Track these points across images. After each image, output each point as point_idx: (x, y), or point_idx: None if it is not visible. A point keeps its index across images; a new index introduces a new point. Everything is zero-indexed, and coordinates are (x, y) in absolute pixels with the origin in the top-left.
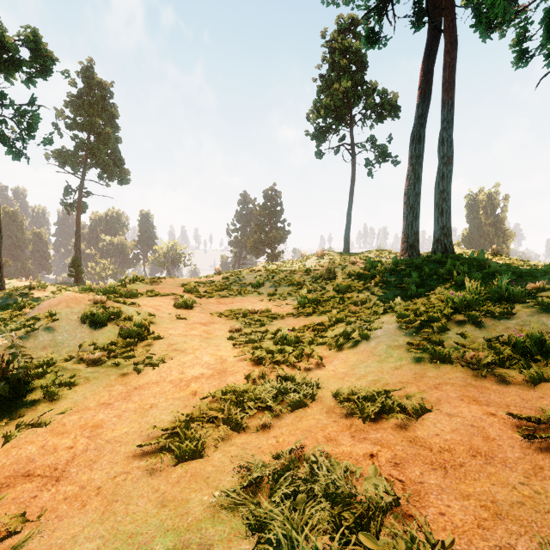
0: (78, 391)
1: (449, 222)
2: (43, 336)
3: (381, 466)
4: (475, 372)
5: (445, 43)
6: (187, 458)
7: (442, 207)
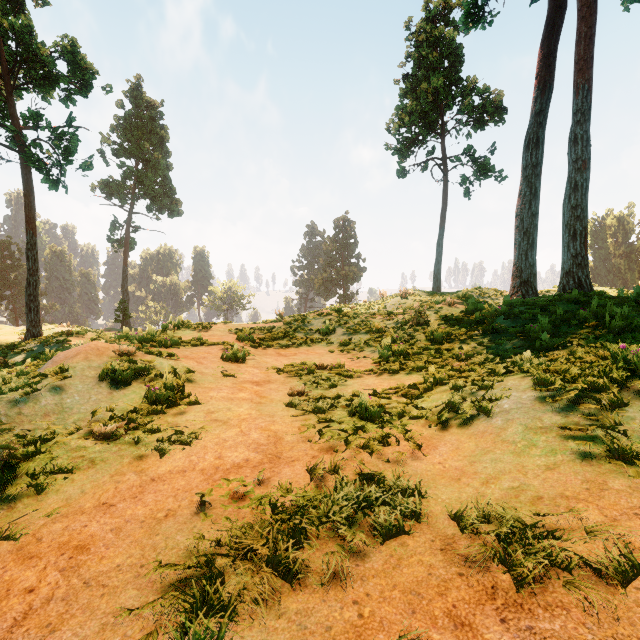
0: (76, 480)
1: (585, 248)
2: (47, 398)
3: None
4: None
5: (579, 6)
6: None
7: (574, 228)
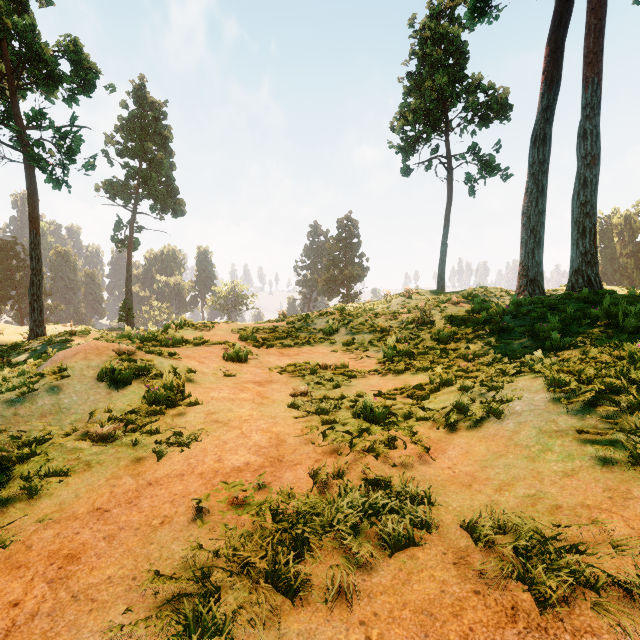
0: (71, 484)
1: (595, 245)
2: (43, 399)
3: None
4: None
5: None
6: None
7: (583, 225)
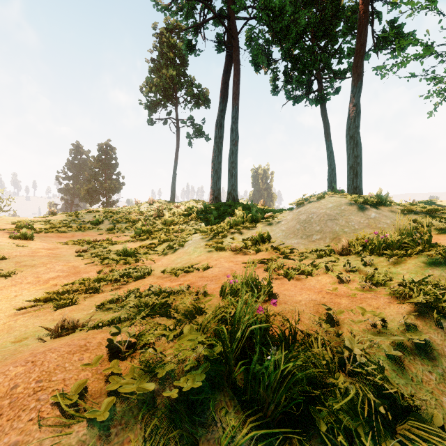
0: None
1: (236, 182)
2: None
3: (184, 285)
4: (235, 252)
5: (234, 68)
6: (64, 306)
7: (232, 172)
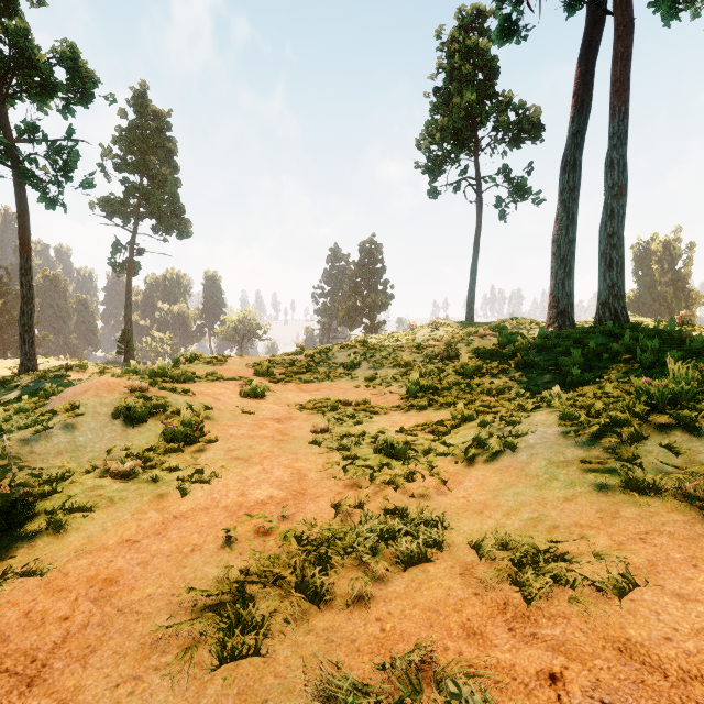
0: (96, 519)
1: (622, 277)
2: (59, 437)
3: None
4: None
5: (616, 25)
6: (235, 656)
7: (610, 257)
